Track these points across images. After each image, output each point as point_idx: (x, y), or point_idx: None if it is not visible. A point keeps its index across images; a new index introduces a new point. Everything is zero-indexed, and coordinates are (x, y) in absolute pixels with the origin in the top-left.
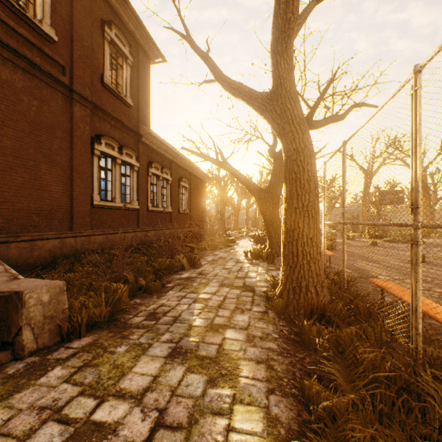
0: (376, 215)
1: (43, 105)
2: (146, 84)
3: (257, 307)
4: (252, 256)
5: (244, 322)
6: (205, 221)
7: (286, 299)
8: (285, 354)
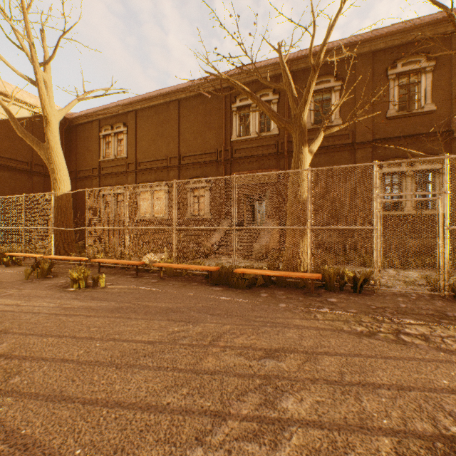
0: None
1: (335, 164)
2: None
3: None
4: None
5: None
6: None
7: None
8: None
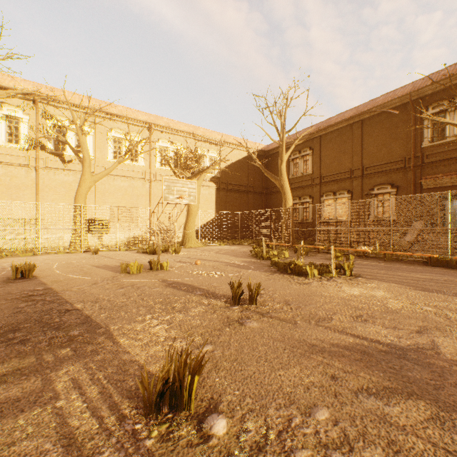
0: None
1: None
2: None
3: None
4: None
5: None
6: None
7: None
8: None
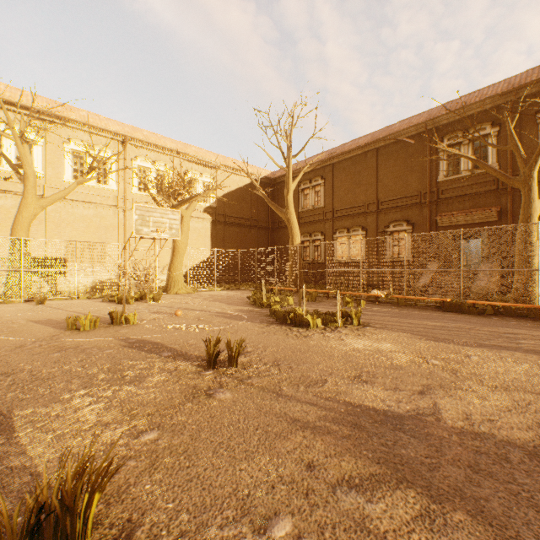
0: None
1: None
2: None
3: None
4: None
5: None
6: None
7: None
8: None
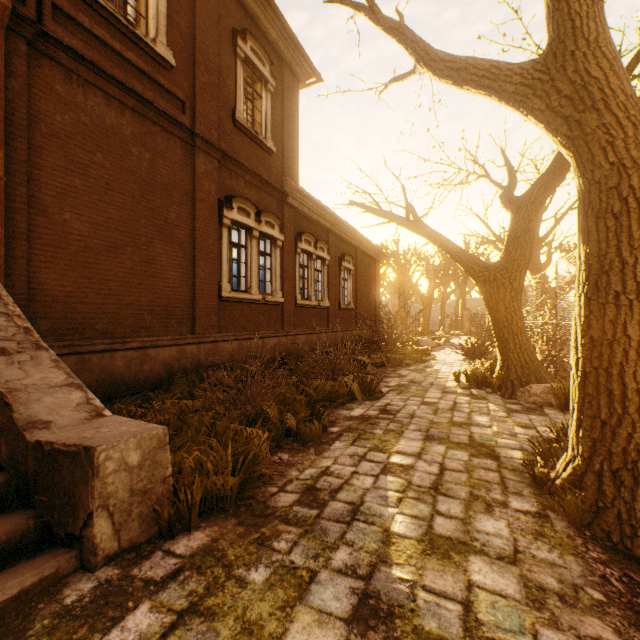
0: None
1: (157, 158)
2: (293, 118)
3: (518, 500)
4: (469, 382)
5: (503, 538)
6: (380, 320)
7: (595, 494)
8: None
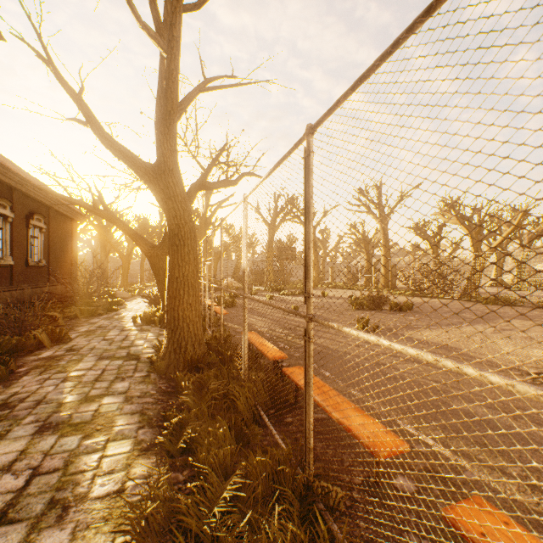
0: (276, 270)
1: None
2: None
3: (140, 373)
4: (143, 321)
5: (125, 387)
6: (76, 278)
7: (169, 360)
8: (160, 403)
